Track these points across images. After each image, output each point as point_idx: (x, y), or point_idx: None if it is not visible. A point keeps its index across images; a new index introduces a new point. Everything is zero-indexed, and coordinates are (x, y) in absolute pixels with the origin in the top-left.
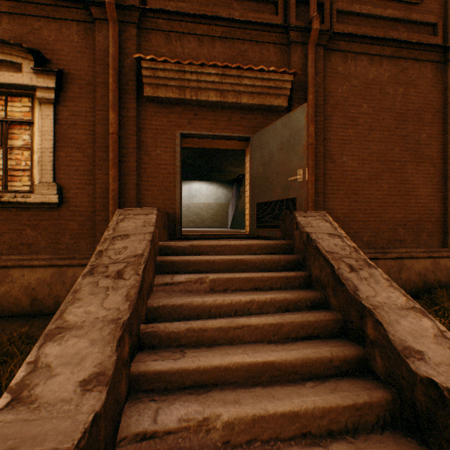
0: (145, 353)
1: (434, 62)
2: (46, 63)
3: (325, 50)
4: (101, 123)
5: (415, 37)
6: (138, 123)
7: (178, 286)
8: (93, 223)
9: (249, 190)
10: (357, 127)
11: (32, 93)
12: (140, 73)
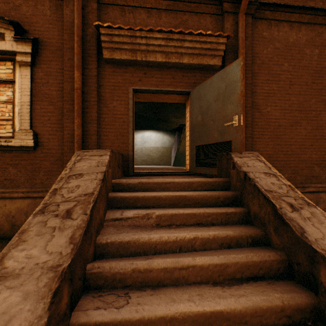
0: (89, 296)
1: None
2: (25, 33)
3: (253, 19)
4: (68, 81)
5: None
6: (98, 81)
7: (126, 221)
8: (62, 162)
9: (189, 135)
10: (279, 82)
11: (14, 58)
12: (100, 40)
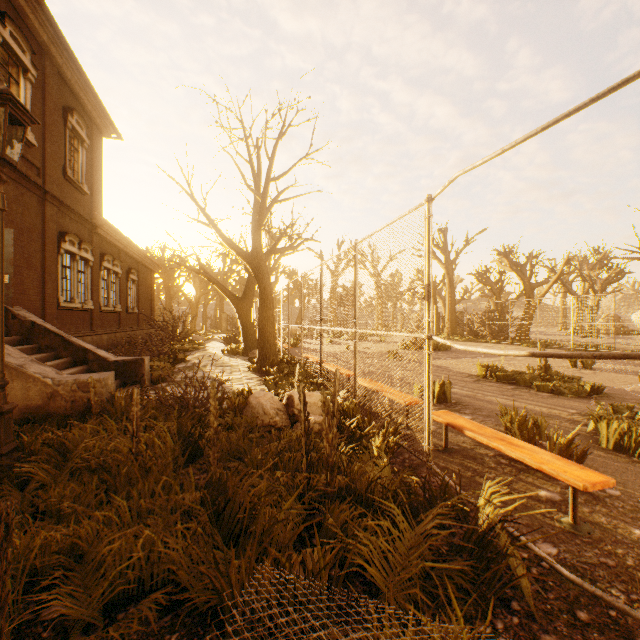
0: None
1: (39, 196)
2: None
3: None
4: None
5: (31, 174)
6: None
7: None
8: None
9: None
10: None
11: None
12: None
